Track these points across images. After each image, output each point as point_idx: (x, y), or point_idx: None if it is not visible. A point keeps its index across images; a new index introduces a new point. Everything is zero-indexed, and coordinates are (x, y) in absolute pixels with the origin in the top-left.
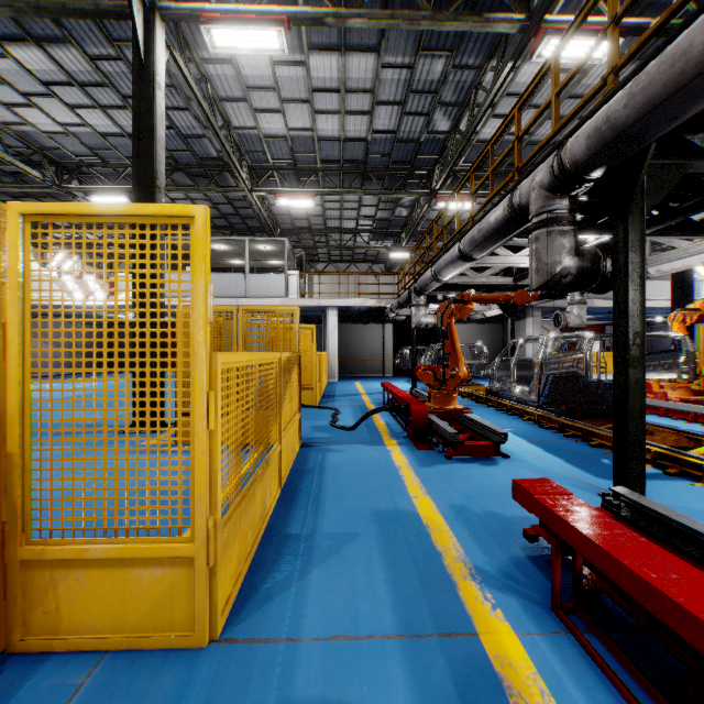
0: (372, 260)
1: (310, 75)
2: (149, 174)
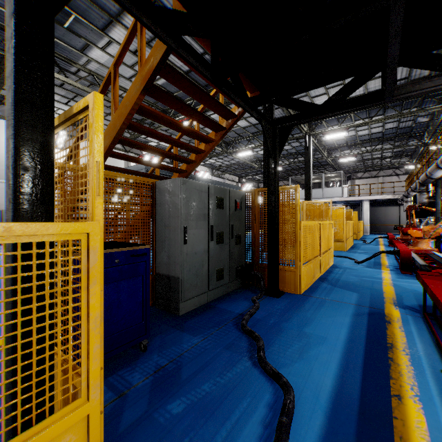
0: (395, 167)
1: None
2: (309, 177)
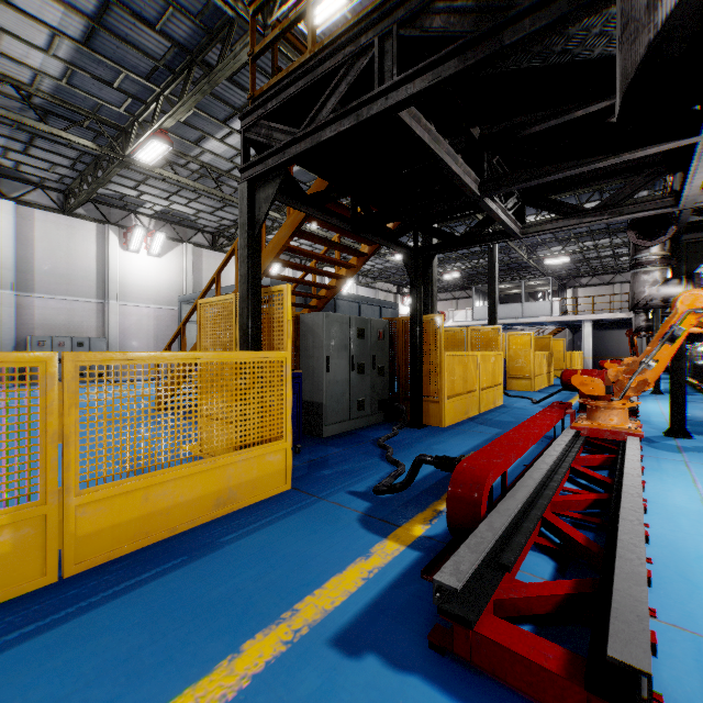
0: None
1: None
2: (493, 289)
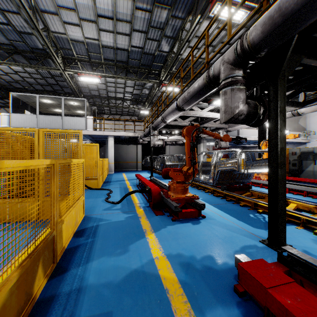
0: (131, 114)
1: (96, 6)
2: None
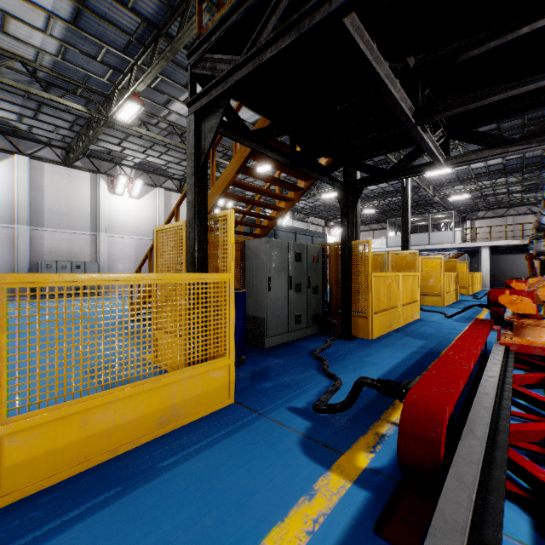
0: (529, 203)
1: None
2: (406, 221)
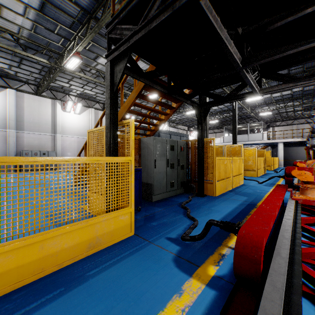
0: (306, 117)
1: None
2: (235, 127)
